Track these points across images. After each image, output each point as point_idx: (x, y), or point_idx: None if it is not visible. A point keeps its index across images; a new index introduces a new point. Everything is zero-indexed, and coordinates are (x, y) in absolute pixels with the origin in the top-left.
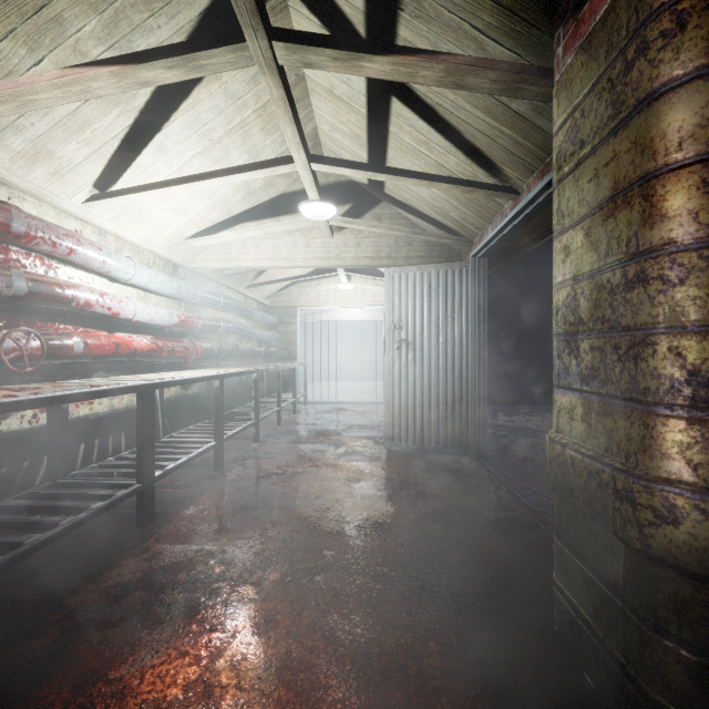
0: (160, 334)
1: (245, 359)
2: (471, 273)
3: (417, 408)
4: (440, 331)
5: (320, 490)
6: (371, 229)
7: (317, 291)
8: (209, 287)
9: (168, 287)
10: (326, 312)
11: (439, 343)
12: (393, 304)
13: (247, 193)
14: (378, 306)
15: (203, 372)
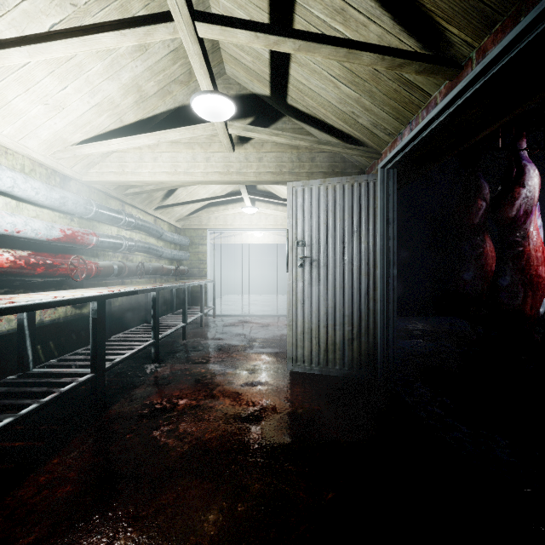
0: (41, 249)
1: (155, 276)
2: (379, 185)
3: (321, 328)
4: (345, 248)
5: (211, 438)
6: (273, 139)
7: (224, 216)
8: (112, 205)
9: (47, 196)
10: (234, 236)
11: (344, 261)
12: (296, 219)
13: (139, 97)
14: (279, 229)
15: (82, 292)
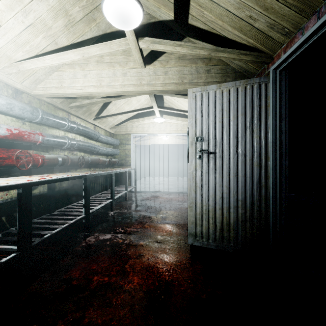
0: None
1: (94, 166)
2: (272, 85)
3: (217, 210)
4: (239, 142)
5: None
6: (177, 50)
7: (142, 125)
8: (60, 114)
9: None
10: (150, 140)
11: (238, 153)
12: (196, 119)
13: (68, 22)
14: (179, 133)
15: (15, 180)
